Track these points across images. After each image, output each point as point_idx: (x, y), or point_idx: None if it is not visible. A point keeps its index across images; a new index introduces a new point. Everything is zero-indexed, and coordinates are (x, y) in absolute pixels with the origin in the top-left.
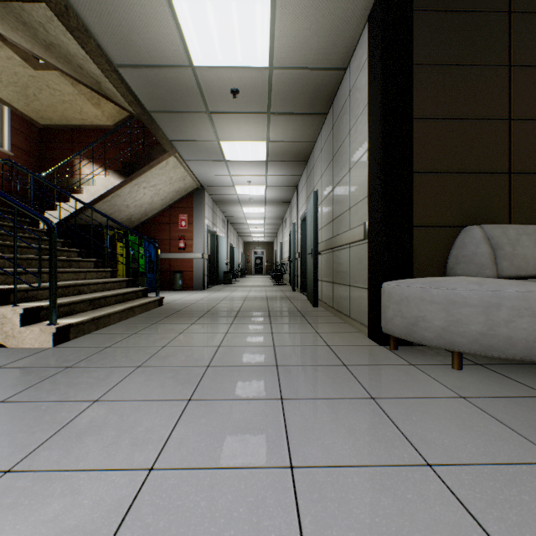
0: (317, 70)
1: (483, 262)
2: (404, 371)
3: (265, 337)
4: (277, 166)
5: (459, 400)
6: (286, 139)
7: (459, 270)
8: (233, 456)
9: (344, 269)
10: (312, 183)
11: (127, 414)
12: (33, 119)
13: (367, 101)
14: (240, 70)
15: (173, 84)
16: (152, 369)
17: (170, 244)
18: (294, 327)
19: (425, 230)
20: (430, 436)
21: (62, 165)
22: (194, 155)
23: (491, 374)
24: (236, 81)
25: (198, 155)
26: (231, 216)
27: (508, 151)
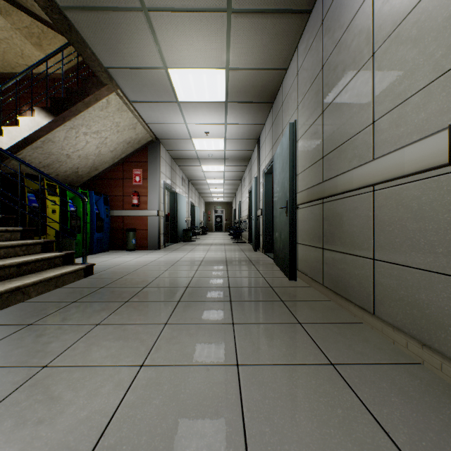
0: None
1: None
2: None
3: (221, 395)
4: (238, 110)
5: None
6: (251, 64)
7: None
8: None
9: (355, 229)
10: (281, 124)
11: None
12: None
13: None
14: None
15: None
16: None
17: (123, 201)
18: (277, 337)
19: None
20: None
21: None
22: (140, 93)
23: None
24: None
25: (144, 93)
26: (191, 175)
27: None
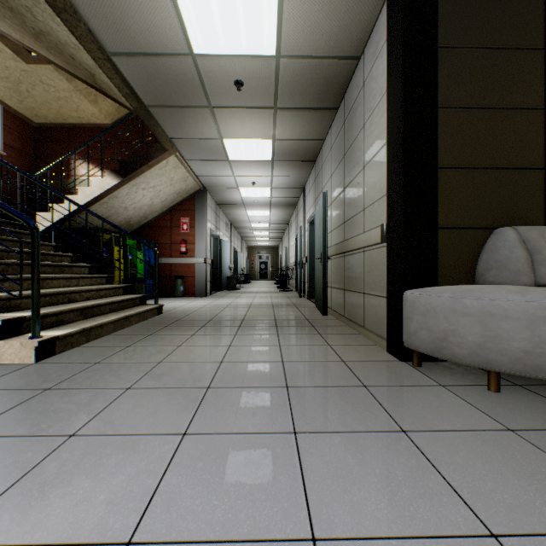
0: (328, 59)
1: (519, 268)
2: (434, 394)
3: (272, 351)
4: (283, 166)
5: (507, 434)
6: (294, 137)
7: (490, 276)
8: (236, 522)
9: (357, 275)
10: (321, 184)
11: (107, 455)
12: (27, 117)
13: (384, 90)
14: (245, 59)
15: (172, 75)
16: (144, 392)
17: (171, 249)
18: (303, 338)
19: (451, 232)
20: (484, 489)
21: (55, 164)
22: (196, 154)
23: (535, 398)
24: (240, 72)
25: (199, 154)
26: (235, 219)
27: (544, 144)
